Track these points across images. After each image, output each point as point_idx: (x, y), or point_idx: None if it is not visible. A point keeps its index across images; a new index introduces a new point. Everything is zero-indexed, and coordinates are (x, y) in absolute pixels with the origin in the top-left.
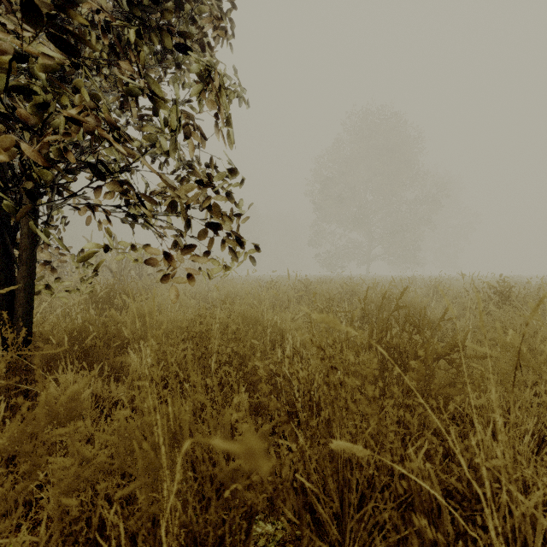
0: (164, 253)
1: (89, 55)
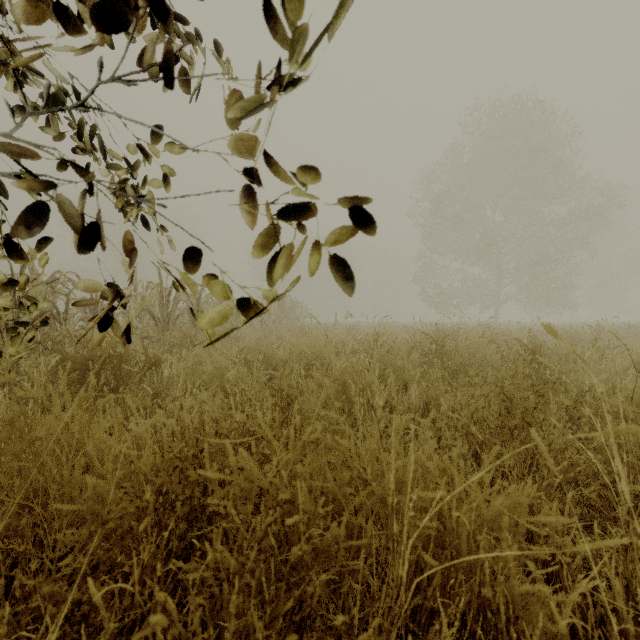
0: None
1: None
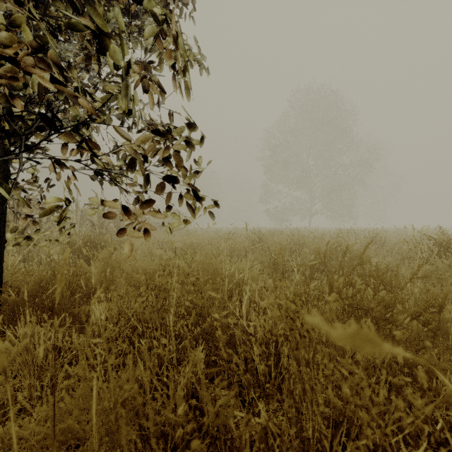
0: (124, 207)
1: (53, 15)
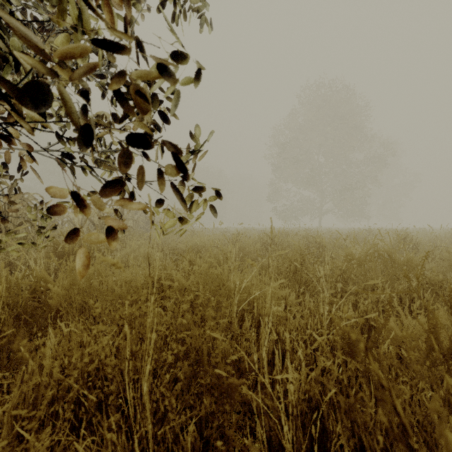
0: (72, 193)
1: None
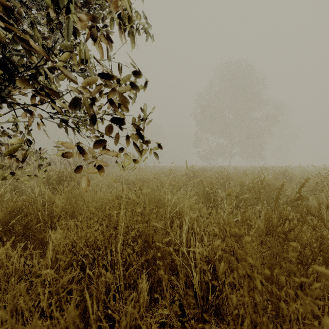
0: (78, 147)
1: None
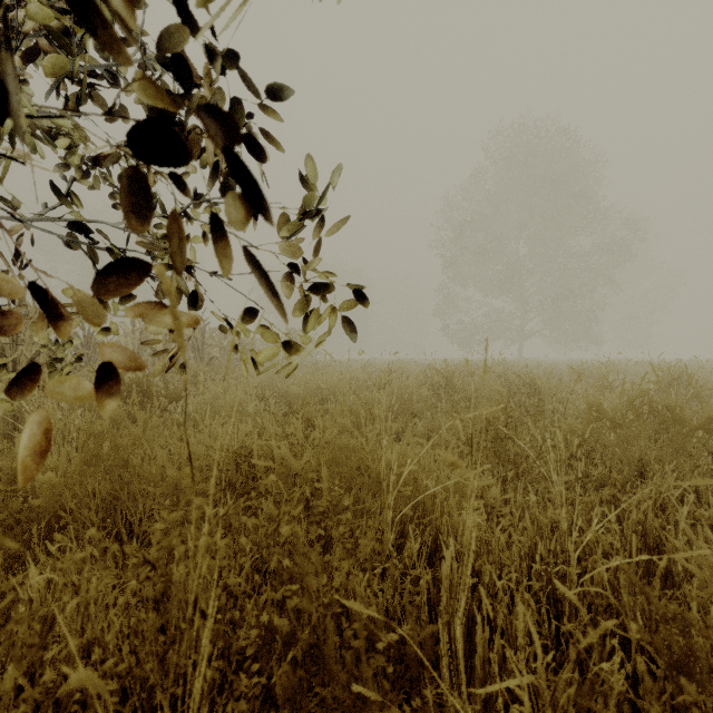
0: (34, 287)
1: None
